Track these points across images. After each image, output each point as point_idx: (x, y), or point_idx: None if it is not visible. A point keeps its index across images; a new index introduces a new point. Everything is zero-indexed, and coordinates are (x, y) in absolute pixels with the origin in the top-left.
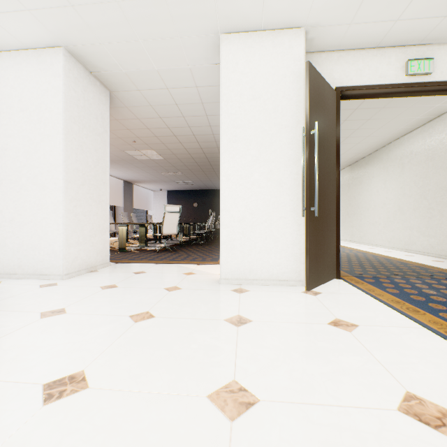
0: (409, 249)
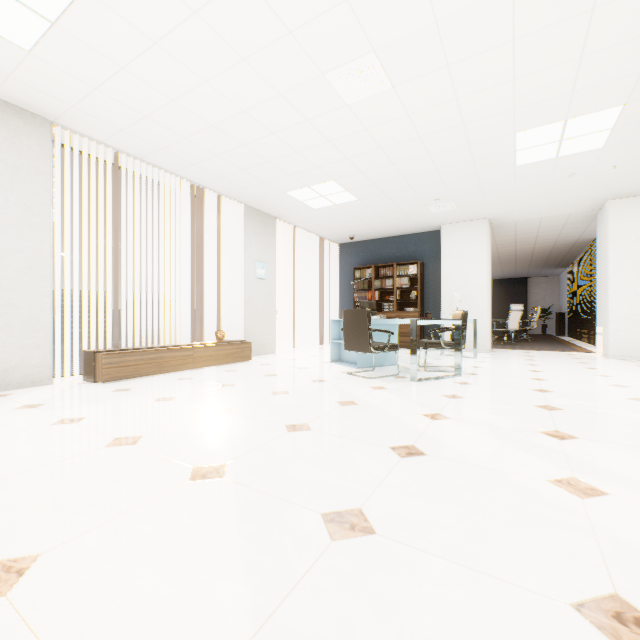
0: None
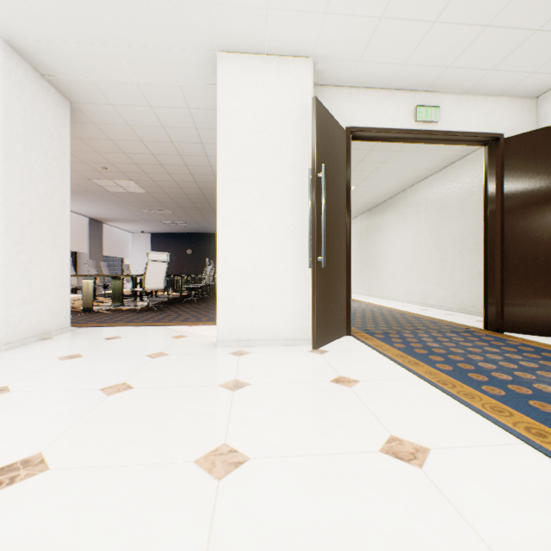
0: (425, 303)
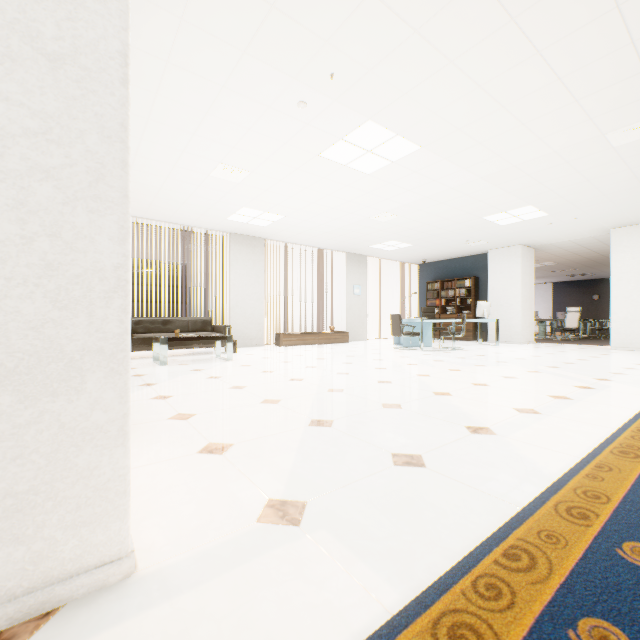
0: None
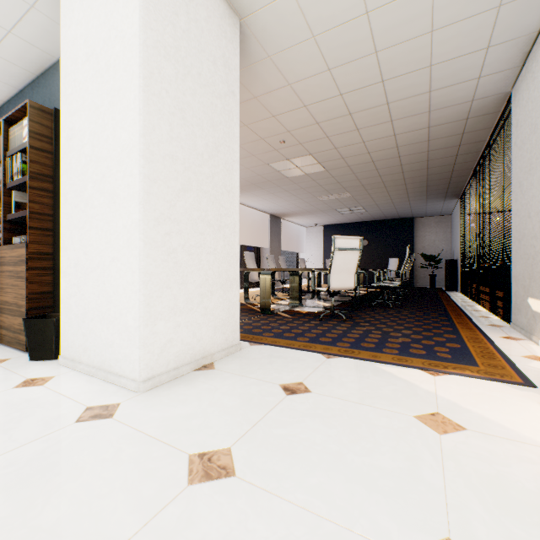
0: None
